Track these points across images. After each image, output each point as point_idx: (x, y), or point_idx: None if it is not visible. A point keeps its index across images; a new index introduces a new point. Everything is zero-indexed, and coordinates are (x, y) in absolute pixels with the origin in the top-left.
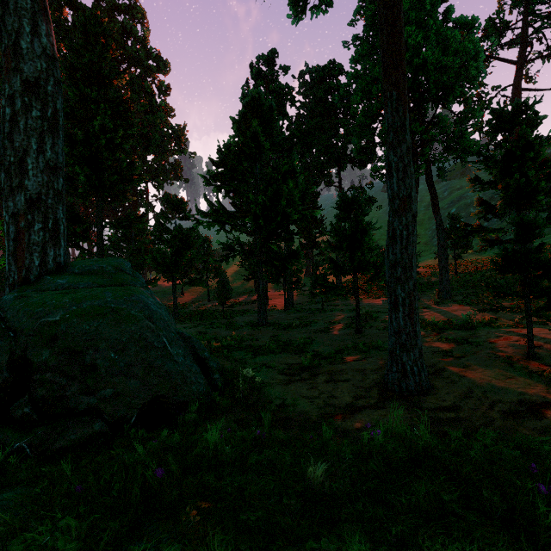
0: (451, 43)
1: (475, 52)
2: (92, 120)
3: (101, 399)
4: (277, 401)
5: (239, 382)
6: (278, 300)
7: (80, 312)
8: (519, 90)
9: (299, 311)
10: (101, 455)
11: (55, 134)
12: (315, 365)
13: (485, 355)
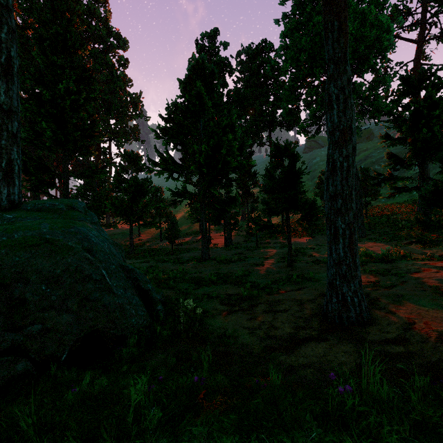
0: (368, 16)
1: (387, 27)
2: (59, 84)
3: (27, 336)
4: (218, 332)
5: (180, 314)
6: (219, 239)
7: (9, 243)
8: (419, 65)
9: (237, 248)
10: (10, 406)
11: (9, 80)
12: (254, 295)
13: (412, 286)
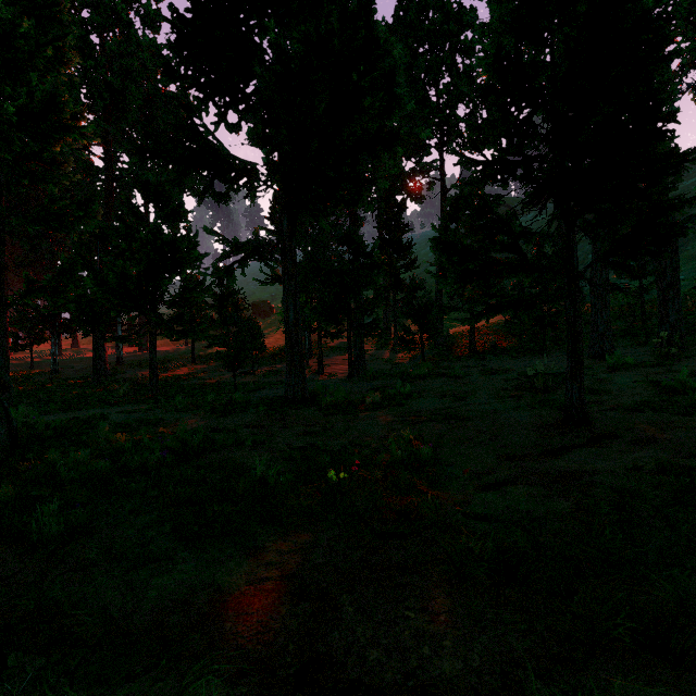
0: None
1: None
2: None
3: None
4: None
5: None
6: (340, 366)
7: None
8: None
9: (376, 377)
10: None
11: None
12: None
13: None
